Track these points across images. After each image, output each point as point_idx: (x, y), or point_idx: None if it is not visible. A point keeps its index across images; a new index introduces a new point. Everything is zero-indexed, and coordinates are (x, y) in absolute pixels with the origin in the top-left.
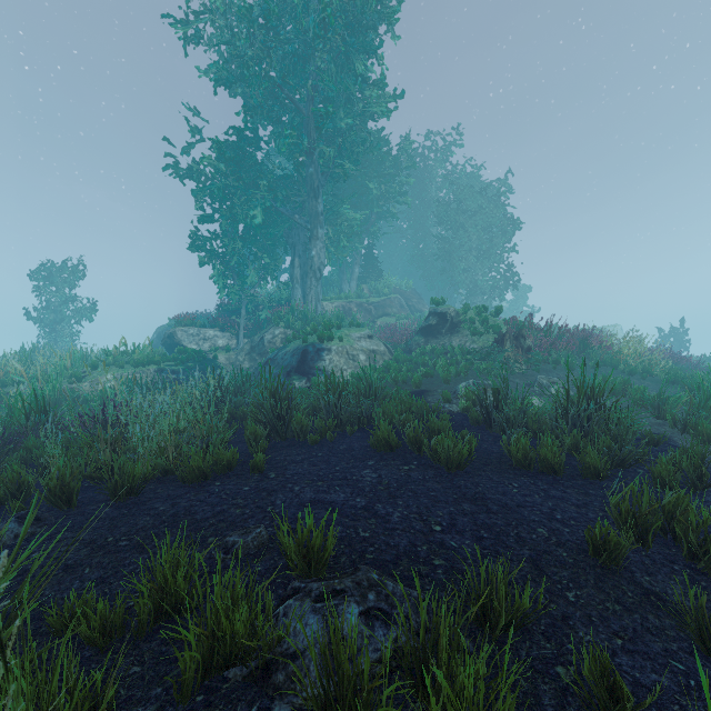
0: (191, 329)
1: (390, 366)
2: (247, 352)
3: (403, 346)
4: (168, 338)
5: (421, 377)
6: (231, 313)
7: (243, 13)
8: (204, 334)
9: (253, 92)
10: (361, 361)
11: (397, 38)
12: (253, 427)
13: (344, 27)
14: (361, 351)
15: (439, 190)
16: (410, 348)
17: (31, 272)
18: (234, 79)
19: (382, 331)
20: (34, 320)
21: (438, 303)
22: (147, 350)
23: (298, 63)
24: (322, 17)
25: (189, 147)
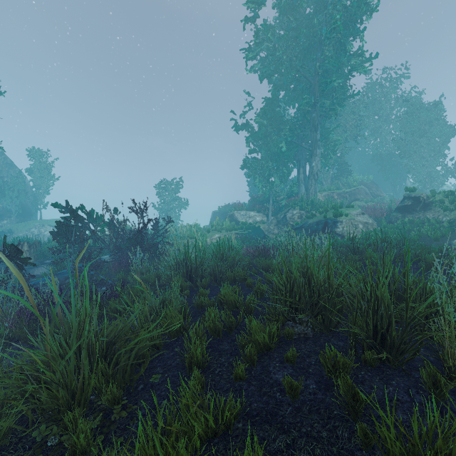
0: (242, 212)
1: (387, 230)
2: (275, 224)
3: (383, 219)
4: (229, 217)
5: (418, 236)
6: (263, 202)
7: (284, 37)
8: (249, 214)
9: (282, 77)
10: (360, 228)
11: (369, 18)
12: (351, 256)
13: (342, 27)
14: (359, 222)
15: (391, 110)
16: (390, 220)
17: (158, 186)
18: (273, 73)
19: (363, 210)
20: (159, 209)
21: (412, 191)
22: (227, 223)
23: (307, 54)
24: (333, 27)
25: (244, 113)
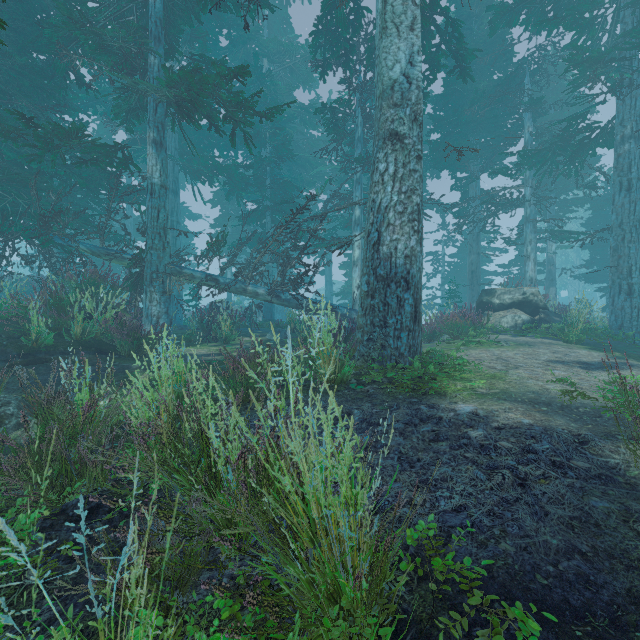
0: None
1: None
2: None
3: None
4: None
5: None
6: None
7: None
8: None
9: None
10: None
11: None
12: None
13: None
14: None
15: None
16: None
17: None
18: None
19: None
20: None
21: None
22: None
23: None
24: None
25: None
